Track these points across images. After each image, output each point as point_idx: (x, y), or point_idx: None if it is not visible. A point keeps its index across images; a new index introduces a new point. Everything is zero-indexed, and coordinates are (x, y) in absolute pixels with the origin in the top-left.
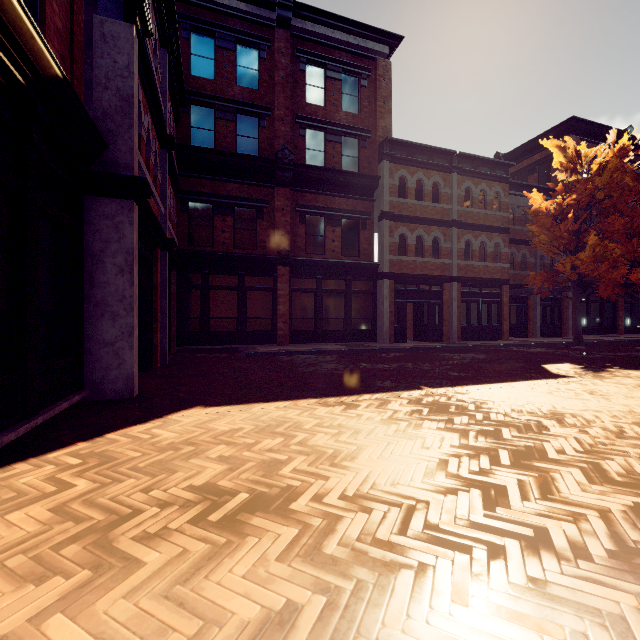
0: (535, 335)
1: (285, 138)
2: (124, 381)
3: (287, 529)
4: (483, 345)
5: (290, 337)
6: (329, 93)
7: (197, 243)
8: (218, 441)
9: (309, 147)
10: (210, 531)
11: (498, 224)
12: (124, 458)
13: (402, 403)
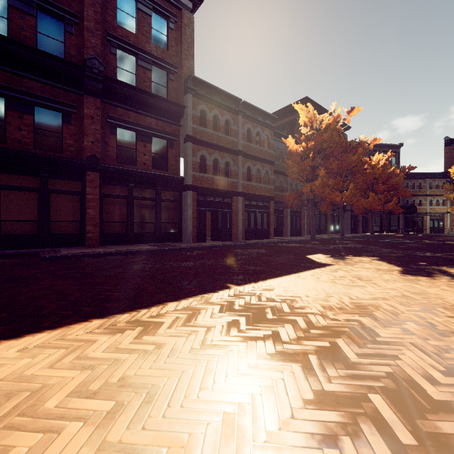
0: (287, 235)
1: (95, 50)
2: None
3: None
4: (260, 242)
5: (101, 239)
6: (140, 24)
7: None
8: None
9: (121, 66)
10: None
11: (267, 158)
12: None
13: (214, 312)
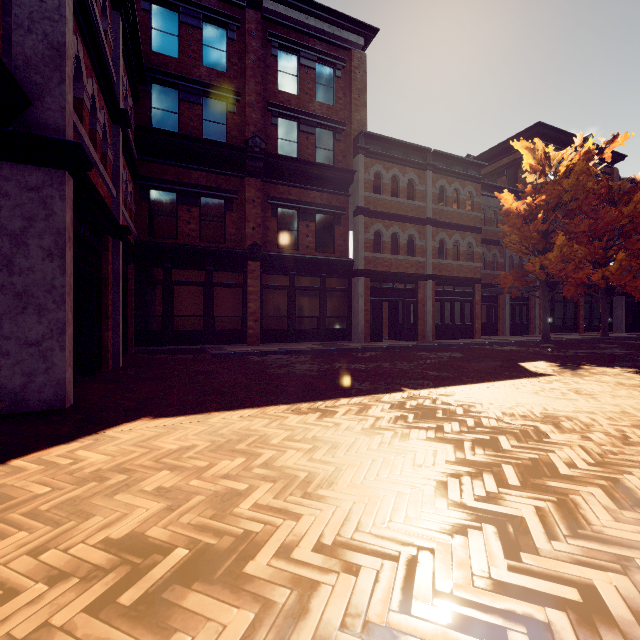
0: (505, 334)
1: (256, 126)
2: (53, 389)
3: (237, 613)
4: (458, 344)
5: (261, 336)
6: (303, 82)
7: (159, 234)
8: (160, 465)
9: (282, 137)
10: (117, 626)
11: (471, 223)
12: (23, 497)
13: (384, 408)
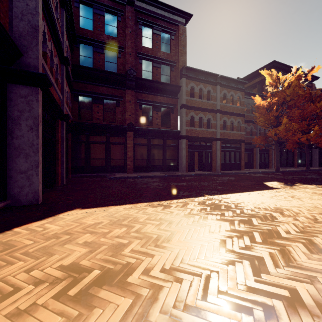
0: (256, 168)
1: (131, 64)
2: (33, 194)
3: (124, 300)
4: (232, 173)
5: (134, 169)
6: (154, 41)
7: (83, 118)
8: (85, 231)
9: (144, 69)
10: (67, 305)
11: (239, 112)
12: (20, 245)
13: (195, 204)
